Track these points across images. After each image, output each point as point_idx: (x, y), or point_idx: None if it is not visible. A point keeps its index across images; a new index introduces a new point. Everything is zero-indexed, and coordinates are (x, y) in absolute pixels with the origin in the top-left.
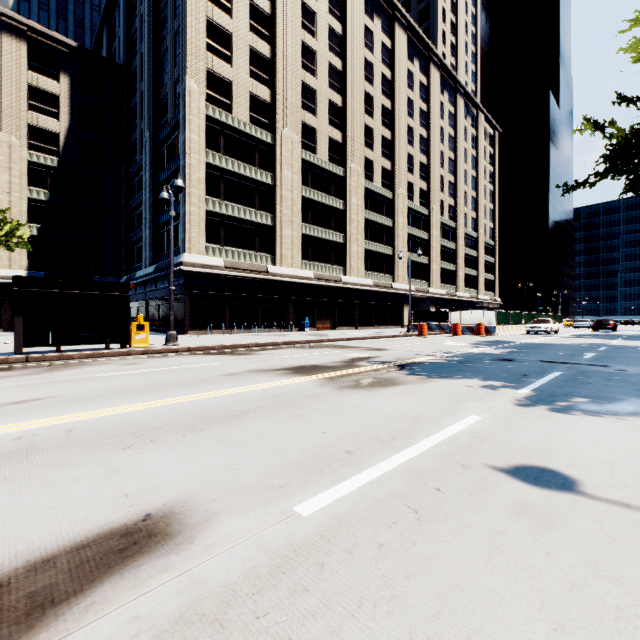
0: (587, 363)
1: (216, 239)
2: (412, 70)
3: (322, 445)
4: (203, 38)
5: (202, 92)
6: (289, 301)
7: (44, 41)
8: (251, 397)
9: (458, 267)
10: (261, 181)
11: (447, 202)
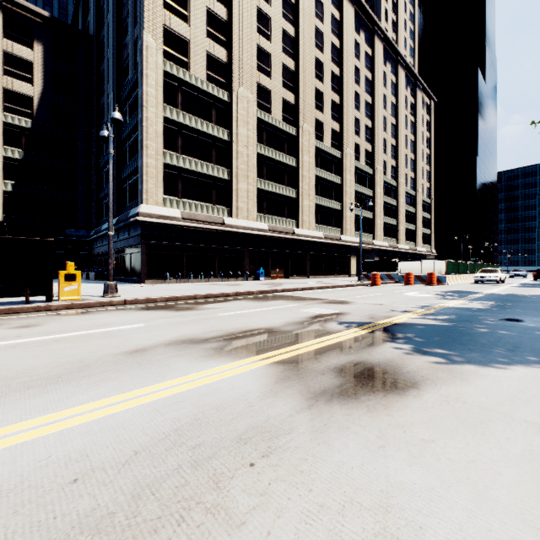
0: None
1: (174, 191)
2: (358, 41)
3: None
4: None
5: (159, 48)
6: (245, 252)
7: (18, 11)
8: (111, 446)
9: (399, 222)
10: (218, 137)
11: (389, 163)
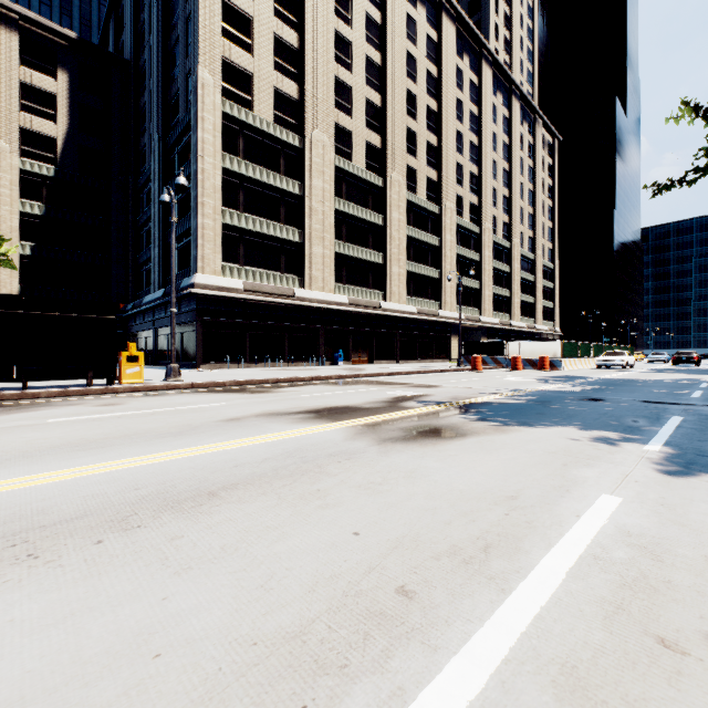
0: (704, 404)
1: (234, 257)
2: (461, 67)
3: (351, 570)
4: (219, 22)
5: (217, 85)
6: (320, 330)
7: (39, 32)
8: (248, 457)
9: (513, 293)
10: (287, 191)
11: (501, 219)
